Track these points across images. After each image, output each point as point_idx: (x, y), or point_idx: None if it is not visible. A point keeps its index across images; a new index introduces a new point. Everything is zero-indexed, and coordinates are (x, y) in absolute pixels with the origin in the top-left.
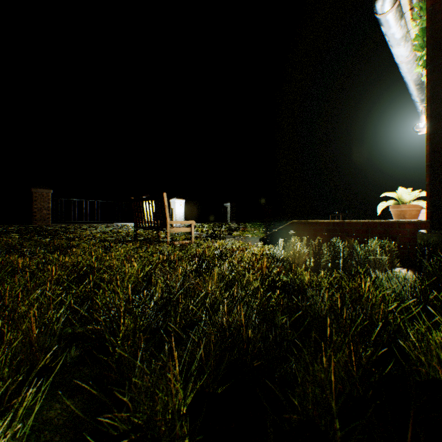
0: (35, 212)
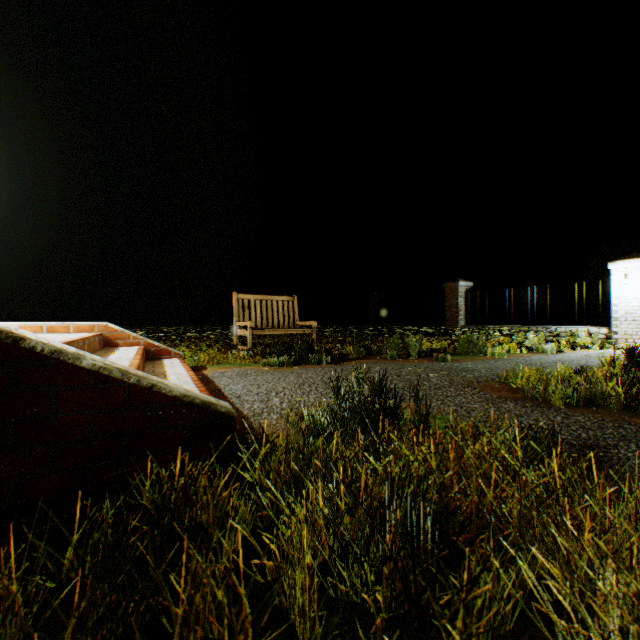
0: (445, 310)
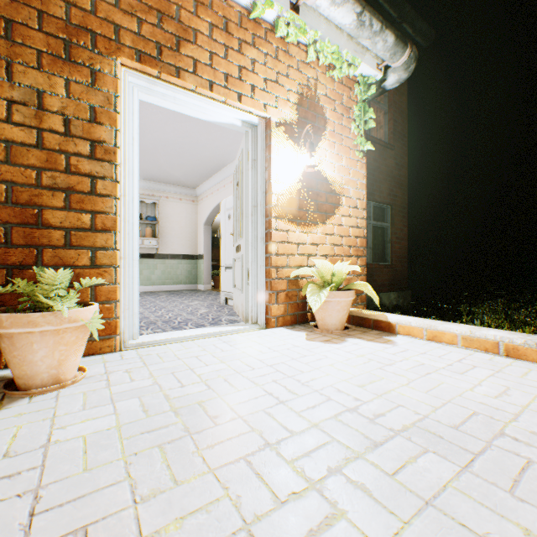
0: None
